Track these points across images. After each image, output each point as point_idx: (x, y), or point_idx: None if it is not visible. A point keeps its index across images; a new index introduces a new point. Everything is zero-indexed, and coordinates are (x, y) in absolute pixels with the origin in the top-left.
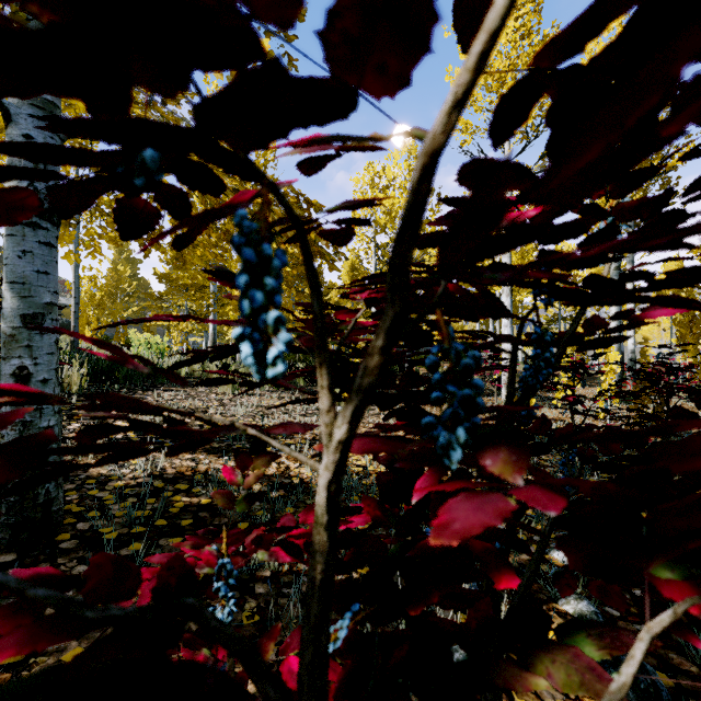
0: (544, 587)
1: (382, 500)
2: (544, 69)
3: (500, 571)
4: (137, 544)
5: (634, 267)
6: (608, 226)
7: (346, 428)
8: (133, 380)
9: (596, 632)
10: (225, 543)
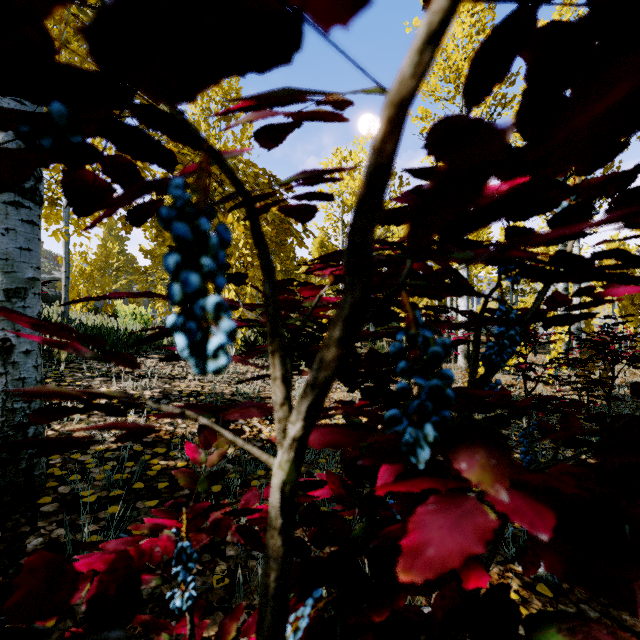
0: (502, 548)
1: (346, 476)
2: (536, 2)
3: (468, 567)
4: (115, 507)
5: (598, 244)
6: (583, 200)
7: (301, 425)
8: (118, 348)
9: (567, 626)
10: (184, 526)
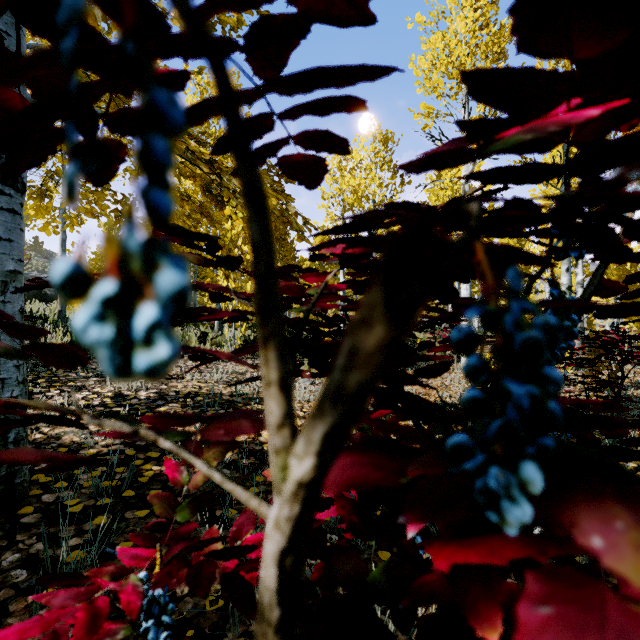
0: None
1: (359, 498)
2: None
3: None
4: (101, 518)
5: None
6: None
7: (312, 464)
8: None
9: None
10: (158, 567)
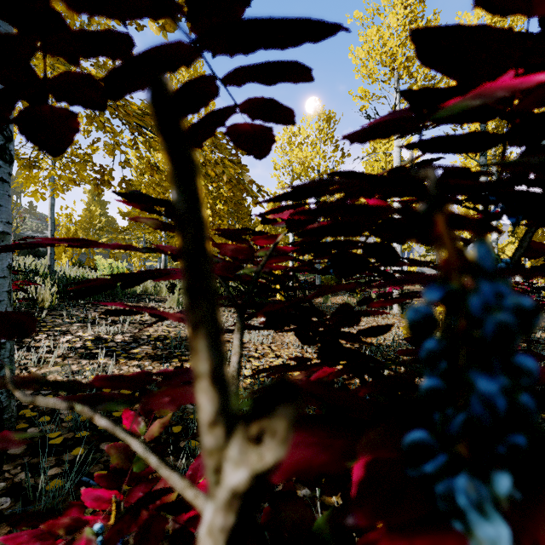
0: None
1: None
2: None
3: None
4: (79, 449)
5: None
6: None
7: (247, 476)
8: (96, 297)
9: None
10: (113, 518)
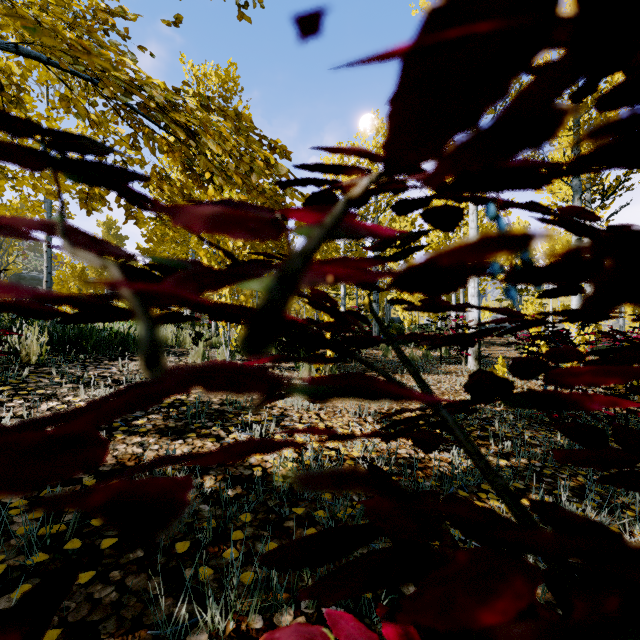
0: None
1: None
2: None
3: None
4: (25, 588)
5: None
6: None
7: None
8: (101, 350)
9: None
10: None
